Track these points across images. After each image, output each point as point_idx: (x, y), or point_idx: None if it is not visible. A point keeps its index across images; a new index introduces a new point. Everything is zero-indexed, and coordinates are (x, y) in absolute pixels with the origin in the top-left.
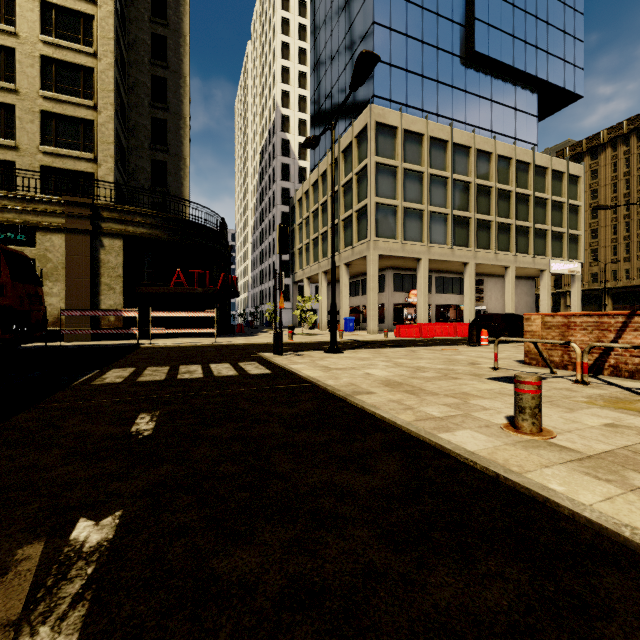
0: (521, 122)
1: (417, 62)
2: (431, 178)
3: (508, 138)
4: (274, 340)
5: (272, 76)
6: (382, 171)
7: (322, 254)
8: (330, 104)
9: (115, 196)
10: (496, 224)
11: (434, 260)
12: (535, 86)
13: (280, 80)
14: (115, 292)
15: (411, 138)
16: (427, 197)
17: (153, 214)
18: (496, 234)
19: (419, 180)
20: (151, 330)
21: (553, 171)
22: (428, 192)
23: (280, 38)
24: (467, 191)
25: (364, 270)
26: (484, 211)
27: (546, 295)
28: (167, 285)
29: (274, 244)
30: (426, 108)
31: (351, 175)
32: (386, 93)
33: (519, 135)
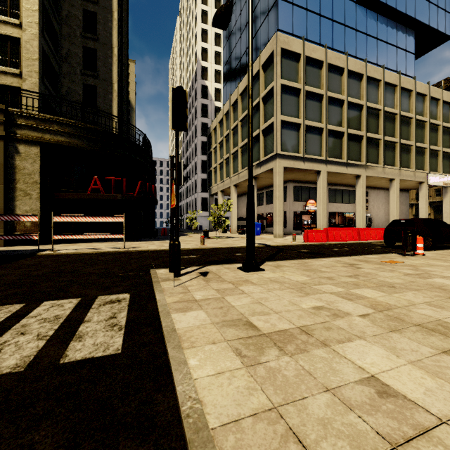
0: (401, 58)
1: (315, 2)
2: (329, 100)
3: (390, 71)
4: (170, 253)
5: (194, 37)
6: (286, 93)
7: (233, 170)
8: (239, 47)
9: (41, 110)
10: (384, 142)
11: (331, 173)
12: (412, 28)
13: (200, 39)
14: (31, 198)
15: (312, 65)
16: (326, 117)
17: (71, 123)
18: (384, 150)
19: (318, 102)
20: (53, 236)
21: (430, 98)
22: (327, 112)
23: (200, 7)
24: (359, 113)
25: (268, 183)
26: (373, 131)
27: (424, 204)
28: (87, 192)
29: (196, 166)
30: (323, 42)
31: (258, 99)
32: (289, 28)
33: (399, 69)
